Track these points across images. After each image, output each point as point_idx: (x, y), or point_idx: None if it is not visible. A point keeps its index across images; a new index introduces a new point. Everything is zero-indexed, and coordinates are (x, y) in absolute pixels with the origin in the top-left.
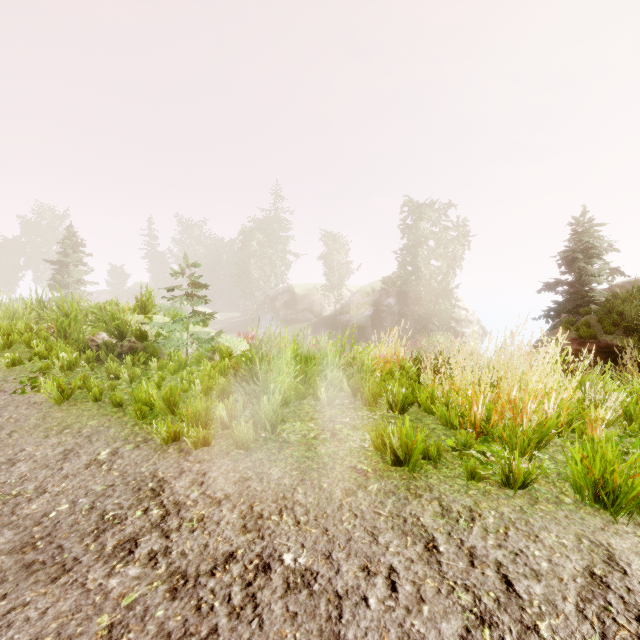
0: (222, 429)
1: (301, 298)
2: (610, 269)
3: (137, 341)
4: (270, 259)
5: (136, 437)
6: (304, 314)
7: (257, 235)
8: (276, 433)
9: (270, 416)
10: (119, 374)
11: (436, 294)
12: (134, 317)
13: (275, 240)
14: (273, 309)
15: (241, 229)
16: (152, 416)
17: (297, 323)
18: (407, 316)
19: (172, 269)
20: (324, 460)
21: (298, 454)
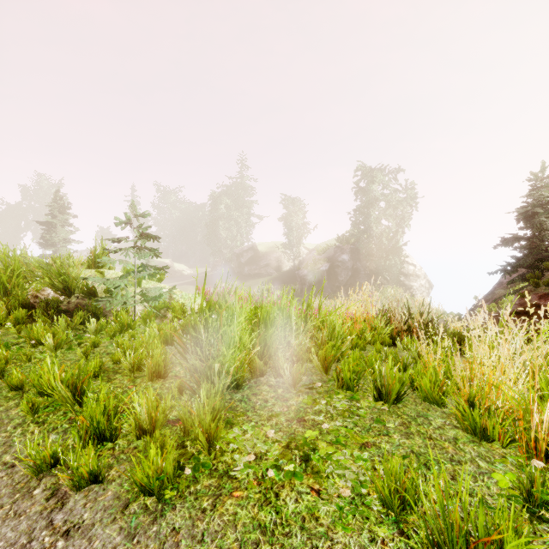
0: (138, 438)
1: (263, 255)
2: None
3: (83, 298)
4: (236, 221)
5: (5, 453)
6: (266, 269)
7: (225, 199)
8: (216, 449)
9: (207, 423)
10: (43, 339)
11: (387, 251)
12: (87, 272)
13: (241, 204)
14: (239, 265)
15: (211, 194)
16: (53, 407)
17: (260, 277)
18: (360, 271)
19: (116, 218)
20: (293, 540)
21: (246, 516)
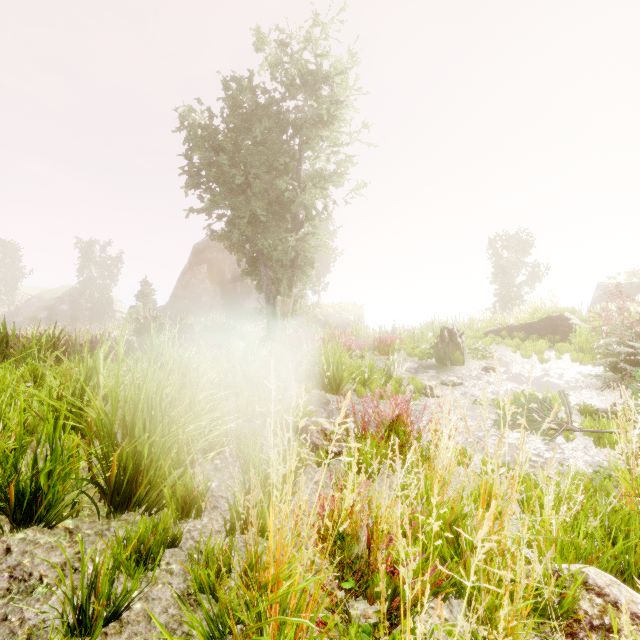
0: None
1: None
2: (153, 302)
3: None
4: None
5: None
6: None
7: None
8: None
9: None
10: None
11: (102, 304)
12: None
13: None
14: None
15: None
16: None
17: None
18: (79, 318)
19: None
20: None
21: None
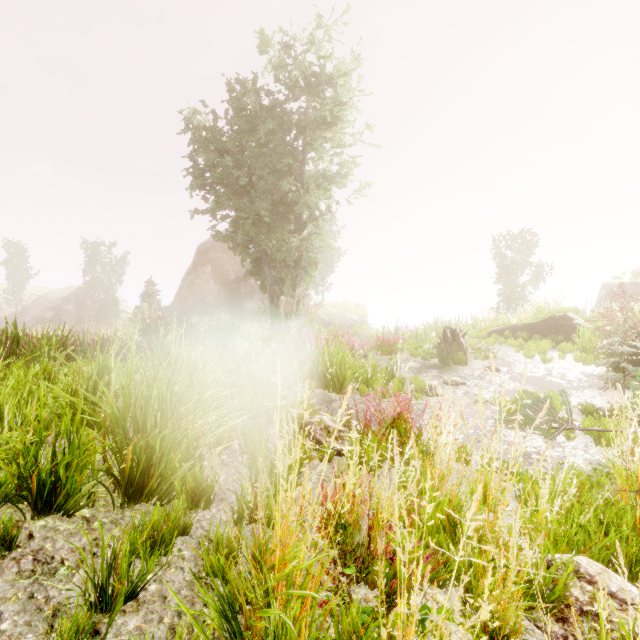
0: None
1: None
2: (157, 302)
3: None
4: None
5: None
6: None
7: None
8: None
9: None
10: None
11: (107, 304)
12: None
13: None
14: None
15: None
16: None
17: None
18: (85, 318)
19: None
20: None
21: None
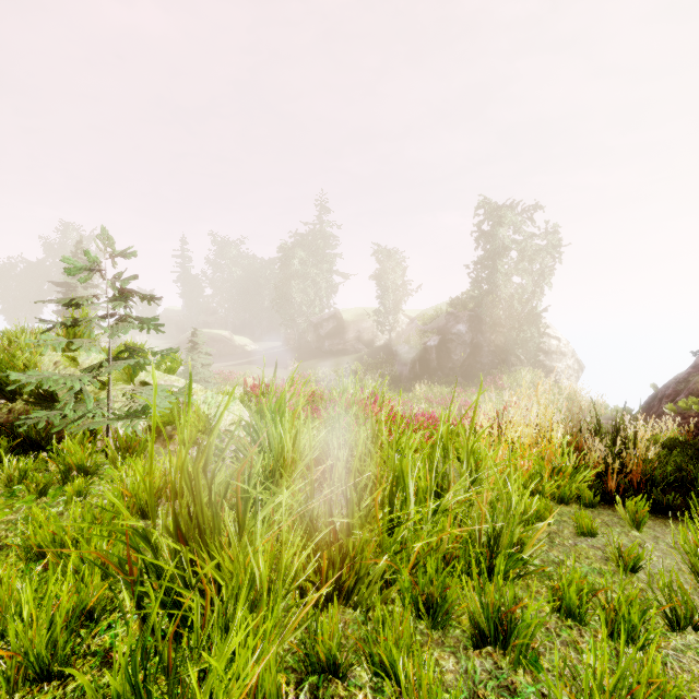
0: None
1: (350, 325)
2: None
3: (26, 404)
4: (314, 280)
5: None
6: (353, 344)
7: (299, 252)
8: None
9: None
10: None
11: (520, 319)
12: (54, 356)
13: (320, 258)
14: (317, 338)
15: (281, 246)
16: None
17: (345, 355)
18: (482, 347)
19: (65, 259)
20: None
21: None
